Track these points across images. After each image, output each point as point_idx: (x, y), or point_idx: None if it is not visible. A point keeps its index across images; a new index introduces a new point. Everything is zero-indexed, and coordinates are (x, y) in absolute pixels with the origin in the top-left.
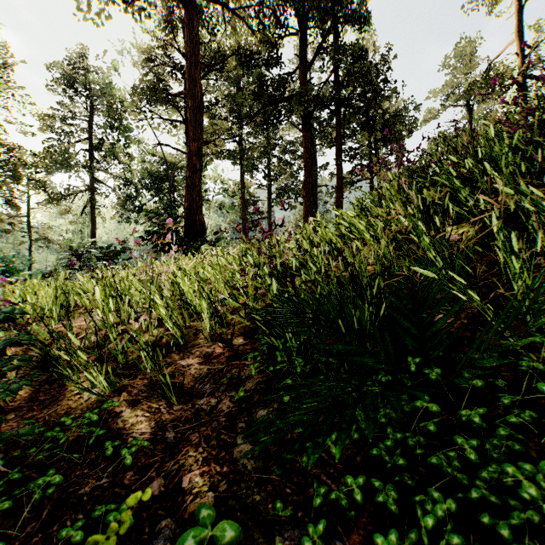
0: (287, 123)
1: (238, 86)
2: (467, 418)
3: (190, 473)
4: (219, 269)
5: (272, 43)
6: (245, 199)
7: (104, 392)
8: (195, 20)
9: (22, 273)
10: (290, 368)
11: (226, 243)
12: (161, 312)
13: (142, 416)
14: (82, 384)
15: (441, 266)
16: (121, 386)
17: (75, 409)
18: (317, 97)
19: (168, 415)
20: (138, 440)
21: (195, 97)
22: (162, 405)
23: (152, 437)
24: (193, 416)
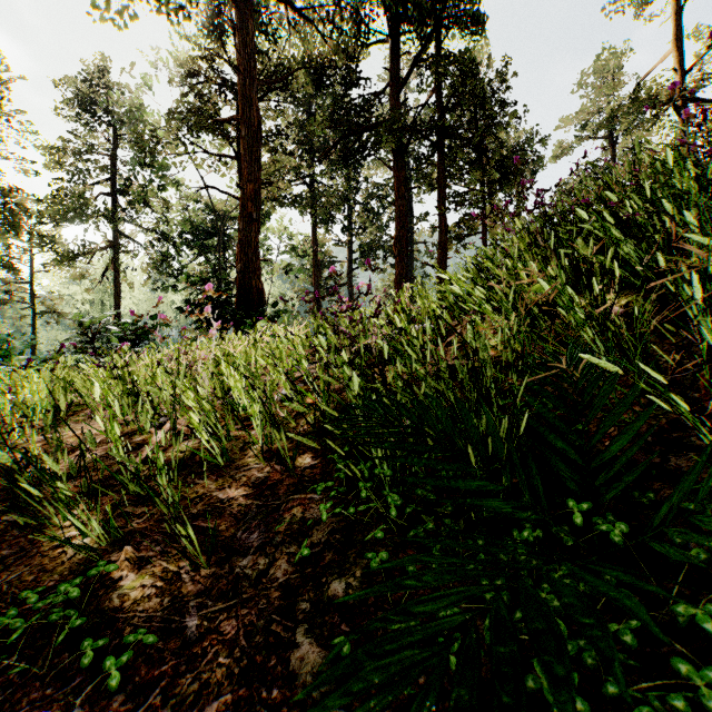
0: (373, 159)
1: (309, 111)
2: (688, 620)
3: (217, 698)
4: (279, 354)
5: (354, 53)
6: (318, 260)
7: (99, 544)
8: (251, 21)
9: (16, 358)
10: (381, 507)
11: (292, 317)
12: (191, 418)
13: (152, 587)
14: (58, 536)
15: (602, 352)
16: (126, 533)
17: (51, 572)
18: (413, 125)
19: (191, 586)
20: (138, 634)
21: (251, 123)
22: (183, 568)
23: (162, 625)
24: (230, 588)
